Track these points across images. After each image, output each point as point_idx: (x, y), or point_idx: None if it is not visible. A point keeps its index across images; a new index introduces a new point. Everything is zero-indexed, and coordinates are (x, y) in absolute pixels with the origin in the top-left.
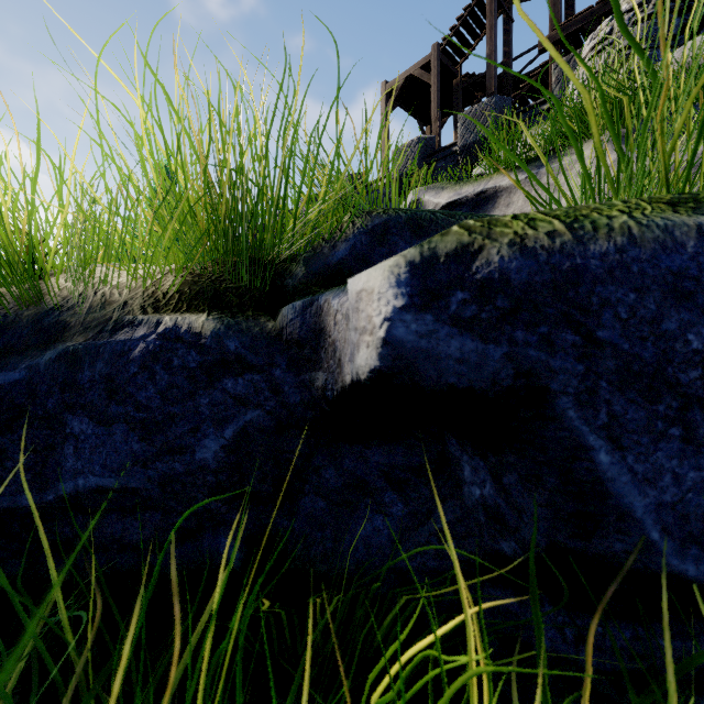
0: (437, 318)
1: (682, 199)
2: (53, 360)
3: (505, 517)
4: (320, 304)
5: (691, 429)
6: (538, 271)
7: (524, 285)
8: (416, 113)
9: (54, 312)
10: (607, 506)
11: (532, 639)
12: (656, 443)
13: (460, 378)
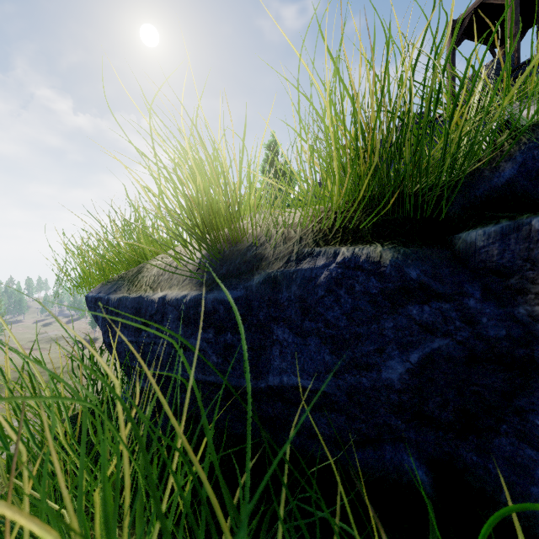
0: None
1: None
2: (260, 283)
3: None
4: (537, 228)
5: None
6: None
7: None
8: (485, 39)
9: (252, 248)
10: None
11: None
12: None
13: None
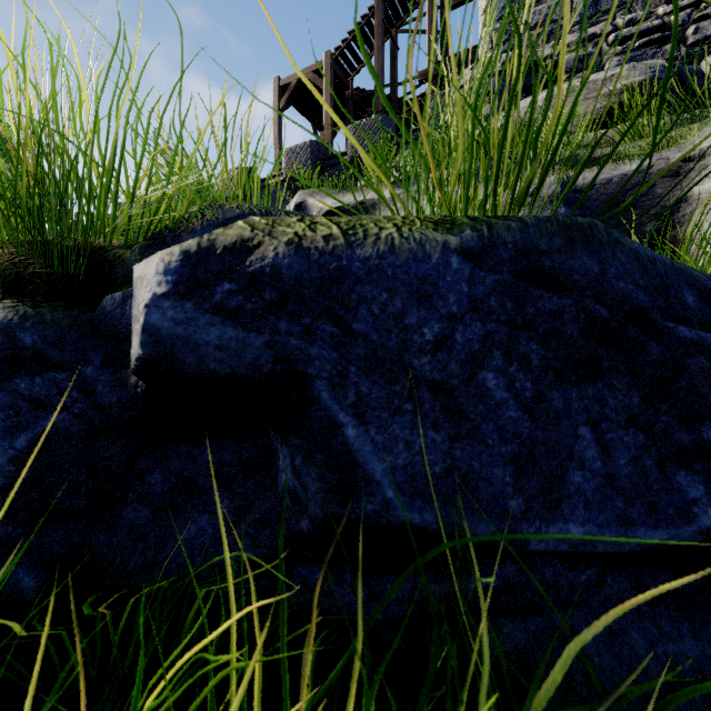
0: (198, 306)
1: (445, 221)
2: None
3: (300, 497)
4: None
5: (420, 404)
6: (308, 268)
7: (293, 280)
8: (310, 116)
9: None
10: (358, 474)
11: (333, 606)
12: (393, 417)
13: (221, 365)
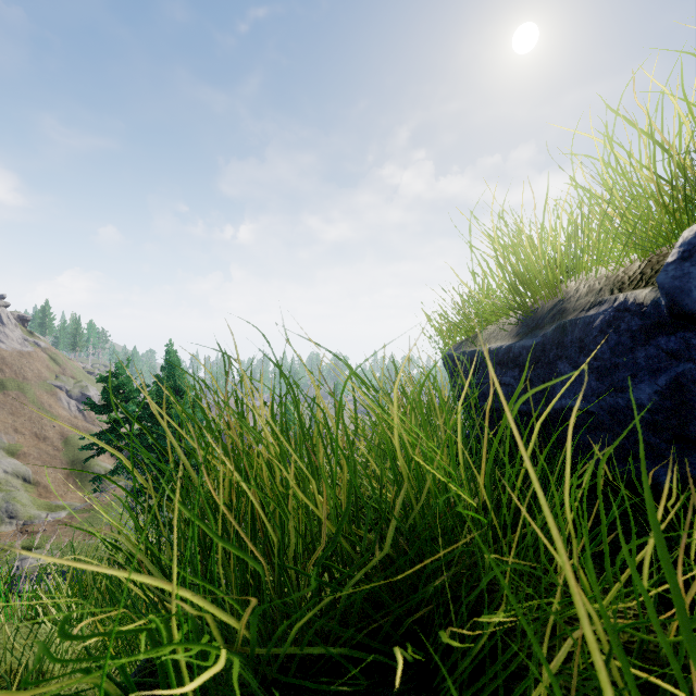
0: (693, 264)
1: None
2: (553, 330)
3: None
4: None
5: None
6: None
7: None
8: None
9: (559, 303)
10: None
11: None
12: None
13: None
